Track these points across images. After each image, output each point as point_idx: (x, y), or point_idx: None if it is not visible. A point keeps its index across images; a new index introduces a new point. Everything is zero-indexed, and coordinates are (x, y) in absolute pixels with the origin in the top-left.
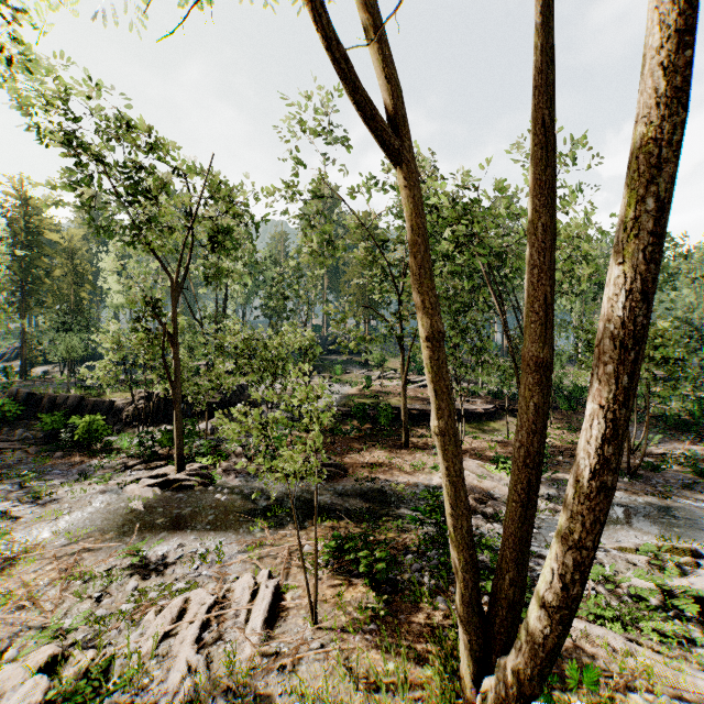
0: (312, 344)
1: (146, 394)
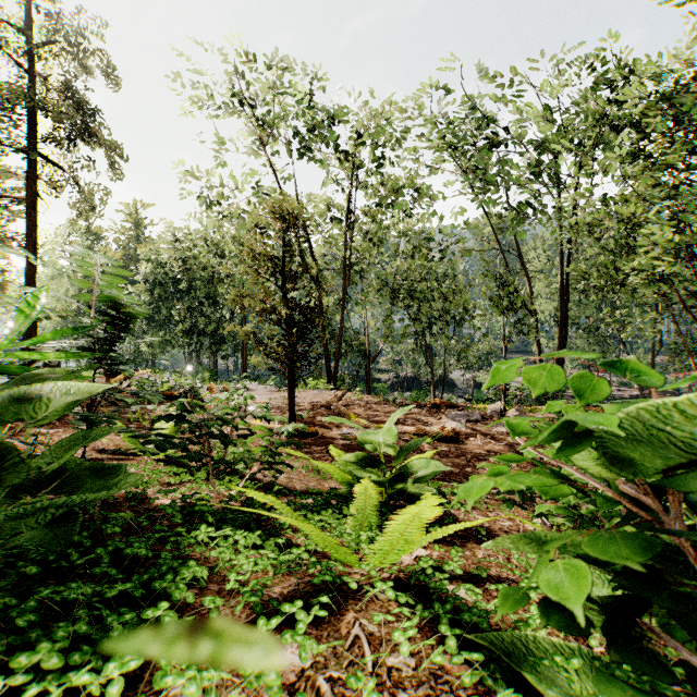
0: (495, 348)
1: (396, 375)
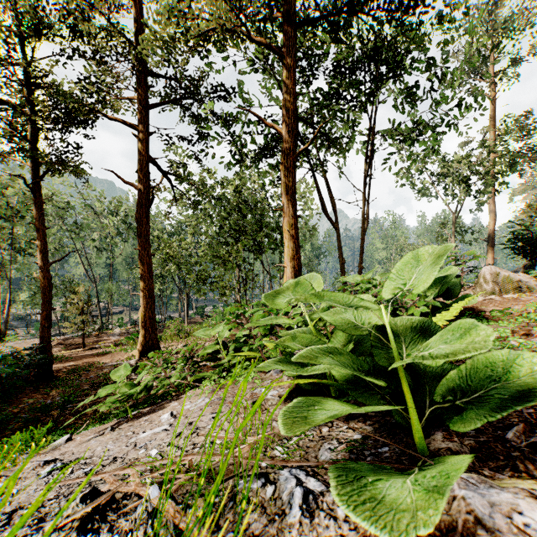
0: None
1: None
